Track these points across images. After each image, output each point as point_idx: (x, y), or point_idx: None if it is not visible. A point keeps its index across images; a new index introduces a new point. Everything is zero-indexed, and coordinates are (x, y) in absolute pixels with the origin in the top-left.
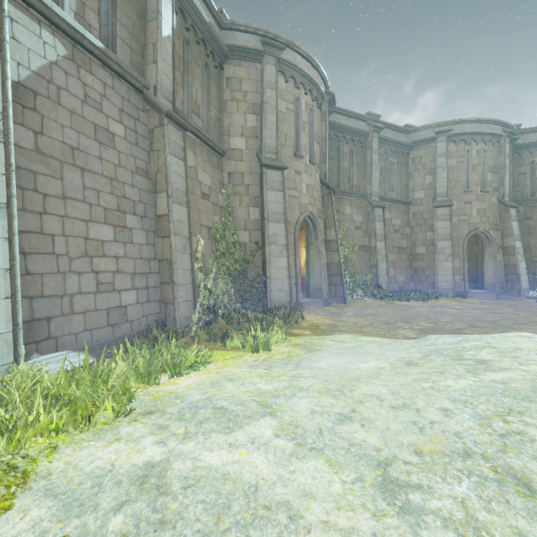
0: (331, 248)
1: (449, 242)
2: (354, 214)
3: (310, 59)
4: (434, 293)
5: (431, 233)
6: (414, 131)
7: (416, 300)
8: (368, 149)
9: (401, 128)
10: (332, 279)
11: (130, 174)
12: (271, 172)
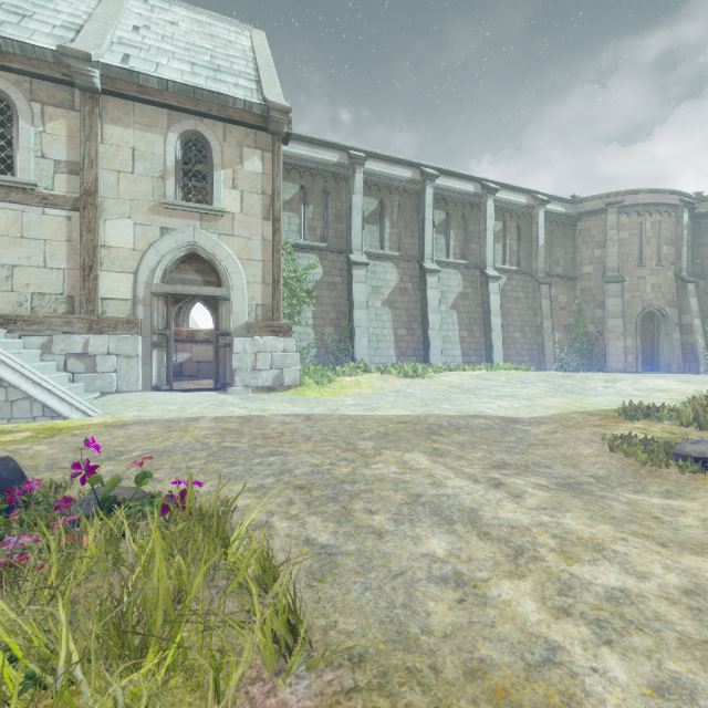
0: (686, 331)
1: None
2: None
3: (653, 191)
4: None
5: None
6: None
7: None
8: None
9: None
10: (686, 357)
11: (525, 311)
12: (611, 286)
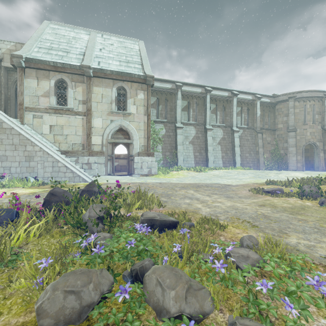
0: None
1: None
2: None
3: (310, 91)
4: None
5: None
6: None
7: None
8: None
9: None
10: None
11: (251, 144)
12: (290, 133)
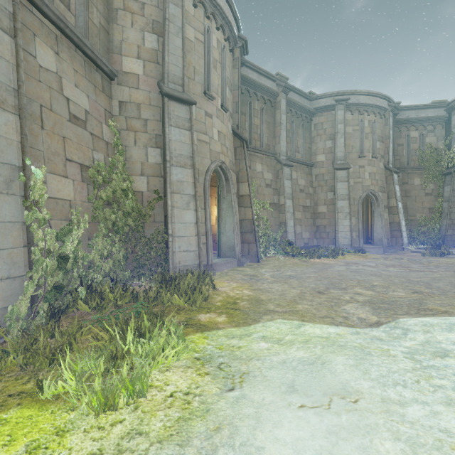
0: (244, 204)
1: (347, 202)
2: (265, 171)
3: None
4: (337, 249)
5: (331, 193)
6: (317, 98)
7: (327, 257)
8: (278, 109)
9: (306, 94)
10: (245, 237)
11: None
12: (175, 105)
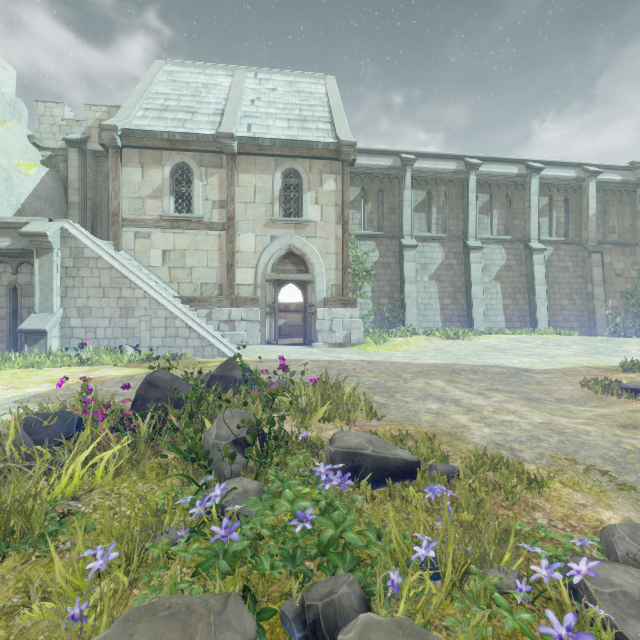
0: None
1: None
2: None
3: None
4: None
5: None
6: None
7: None
8: None
9: None
10: None
11: (574, 279)
12: None
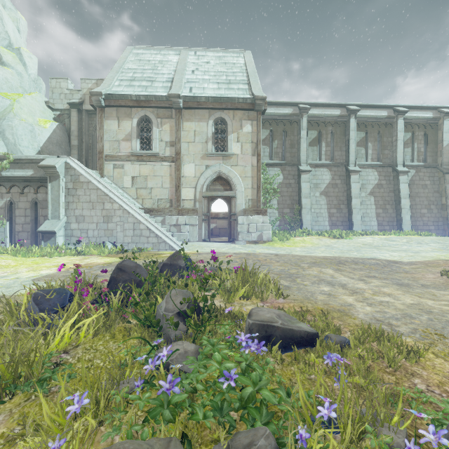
0: None
1: None
2: None
3: None
4: None
5: None
6: None
7: None
8: None
9: None
10: None
11: (432, 194)
12: None
